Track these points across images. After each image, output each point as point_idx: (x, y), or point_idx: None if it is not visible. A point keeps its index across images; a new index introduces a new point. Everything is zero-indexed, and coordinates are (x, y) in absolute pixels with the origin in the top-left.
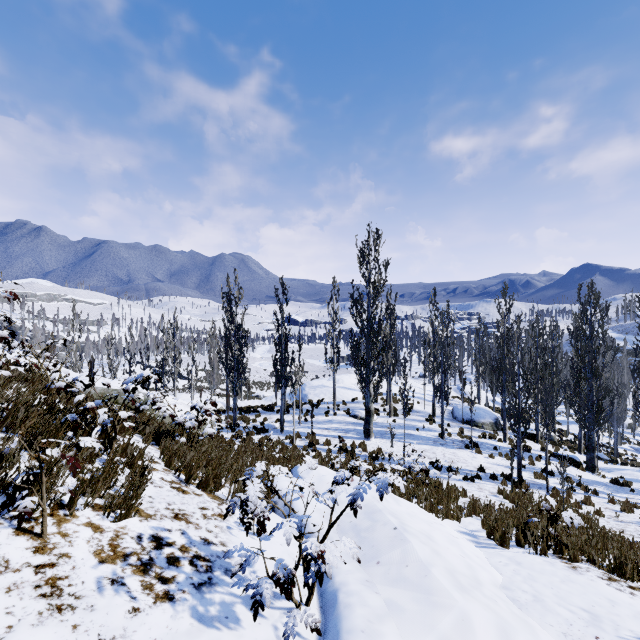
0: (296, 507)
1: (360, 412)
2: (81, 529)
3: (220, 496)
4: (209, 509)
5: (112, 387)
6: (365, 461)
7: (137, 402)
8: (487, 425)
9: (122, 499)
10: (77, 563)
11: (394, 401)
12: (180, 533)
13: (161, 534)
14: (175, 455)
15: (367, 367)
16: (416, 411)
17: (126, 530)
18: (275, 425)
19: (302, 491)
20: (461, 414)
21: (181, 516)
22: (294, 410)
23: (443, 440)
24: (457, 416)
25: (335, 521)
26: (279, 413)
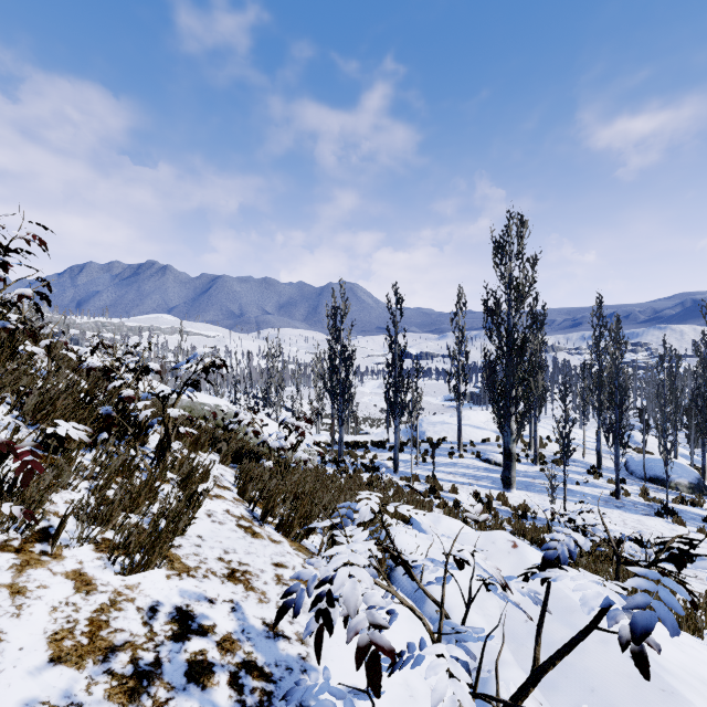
0: (426, 580)
1: (494, 456)
2: (55, 582)
3: (309, 547)
4: (288, 567)
5: (199, 400)
6: (509, 518)
7: (226, 420)
8: (684, 486)
9: (144, 536)
10: (4, 658)
11: (539, 445)
12: (229, 608)
13: (194, 607)
14: (250, 480)
15: (507, 396)
16: (572, 460)
17: (135, 592)
18: (387, 464)
19: (461, 567)
20: (641, 468)
21: (239, 575)
22: (411, 444)
23: (618, 501)
24: (634, 471)
25: (555, 659)
26: (391, 451)
